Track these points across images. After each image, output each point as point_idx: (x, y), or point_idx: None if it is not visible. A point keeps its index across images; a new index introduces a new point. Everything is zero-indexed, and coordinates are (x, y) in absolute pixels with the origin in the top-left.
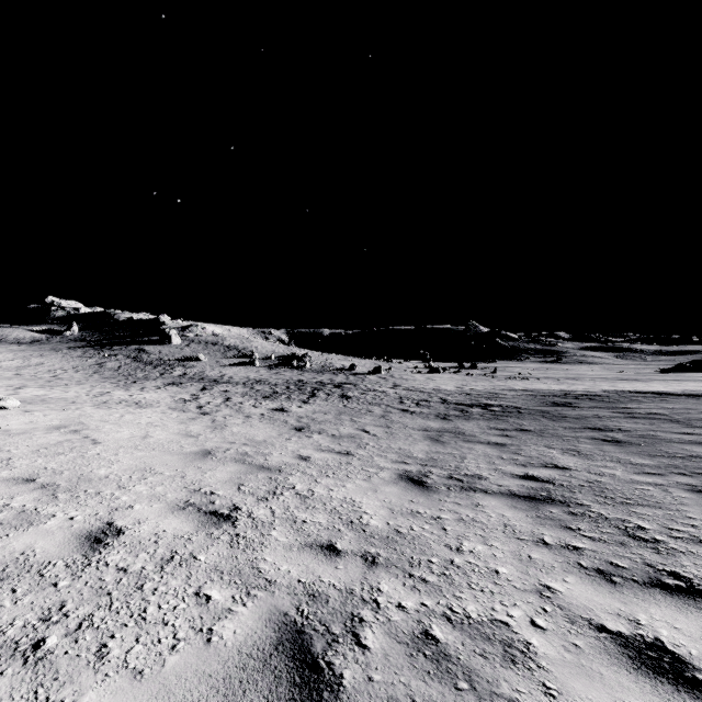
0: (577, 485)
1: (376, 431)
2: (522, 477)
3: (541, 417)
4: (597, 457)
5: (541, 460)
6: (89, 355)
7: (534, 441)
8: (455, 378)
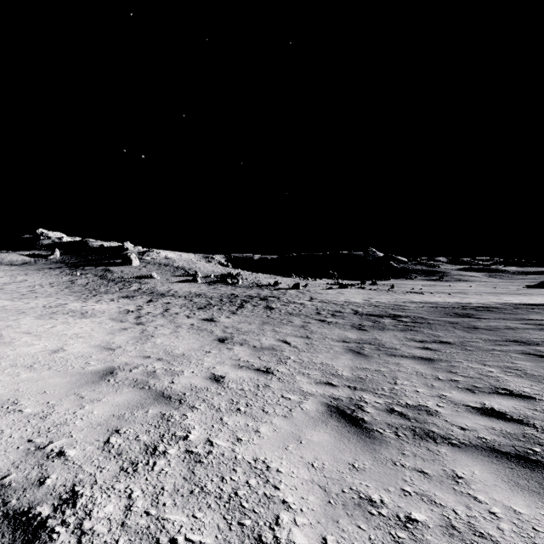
0: None
1: (297, 342)
2: (483, 412)
3: (453, 328)
4: None
5: (486, 382)
6: (64, 274)
7: (462, 356)
8: (361, 293)
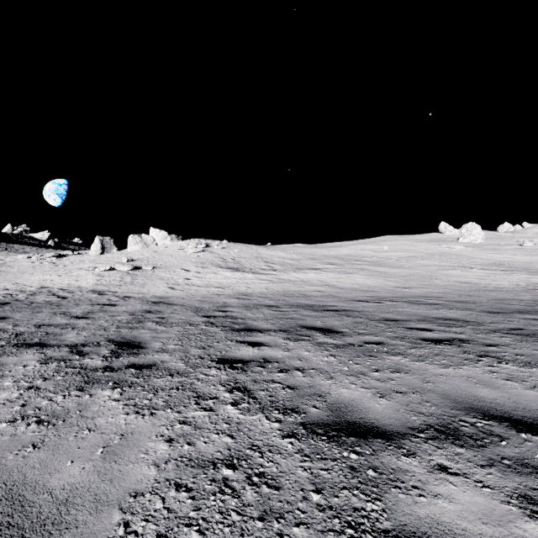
0: None
1: None
2: None
3: None
4: None
5: None
6: None
7: None
8: None
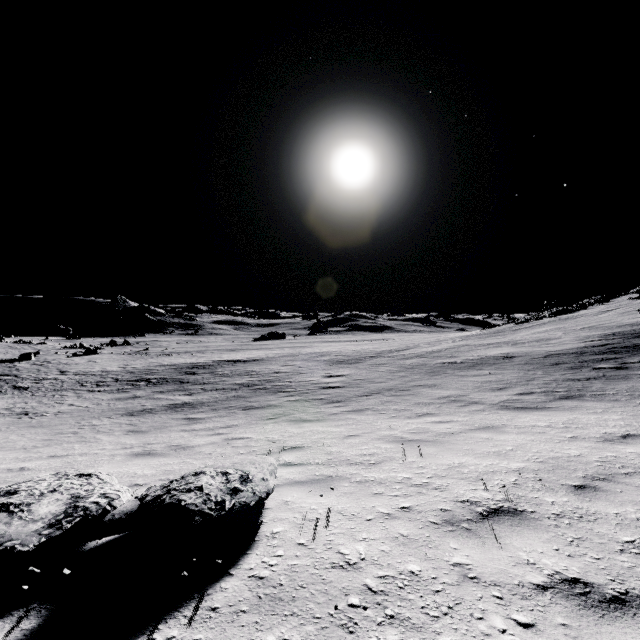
0: (186, 403)
1: (86, 405)
2: (169, 405)
3: (178, 382)
4: (195, 395)
5: (176, 400)
6: None
7: (174, 394)
8: (116, 359)
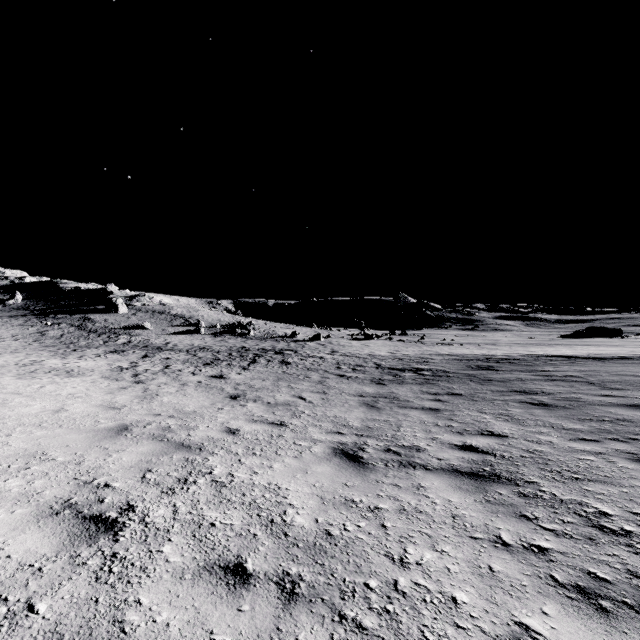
0: (519, 456)
1: (313, 398)
2: (461, 448)
3: (469, 380)
4: (529, 422)
5: (476, 426)
6: (31, 324)
7: (466, 406)
8: (388, 345)
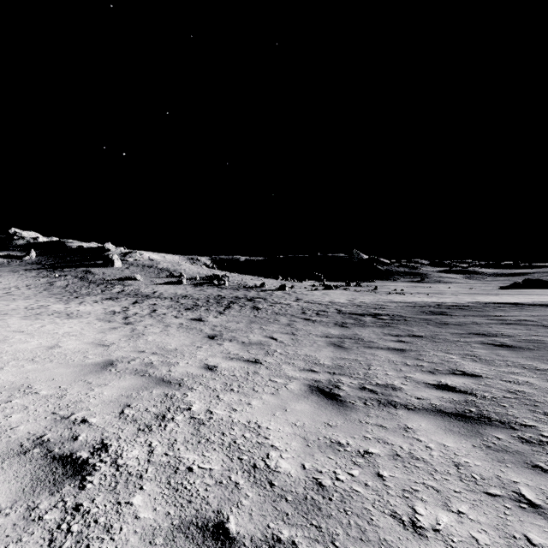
0: (501, 396)
1: (283, 338)
2: (438, 387)
3: (426, 324)
4: (499, 363)
5: (446, 366)
6: (42, 276)
7: (430, 346)
8: (346, 294)
